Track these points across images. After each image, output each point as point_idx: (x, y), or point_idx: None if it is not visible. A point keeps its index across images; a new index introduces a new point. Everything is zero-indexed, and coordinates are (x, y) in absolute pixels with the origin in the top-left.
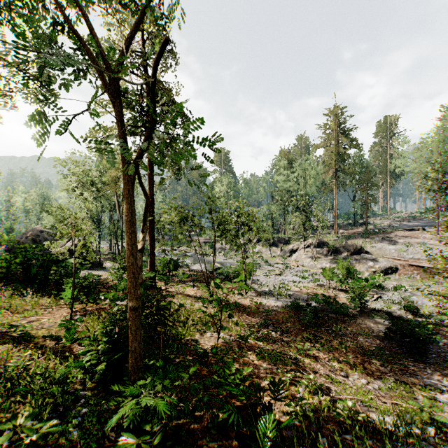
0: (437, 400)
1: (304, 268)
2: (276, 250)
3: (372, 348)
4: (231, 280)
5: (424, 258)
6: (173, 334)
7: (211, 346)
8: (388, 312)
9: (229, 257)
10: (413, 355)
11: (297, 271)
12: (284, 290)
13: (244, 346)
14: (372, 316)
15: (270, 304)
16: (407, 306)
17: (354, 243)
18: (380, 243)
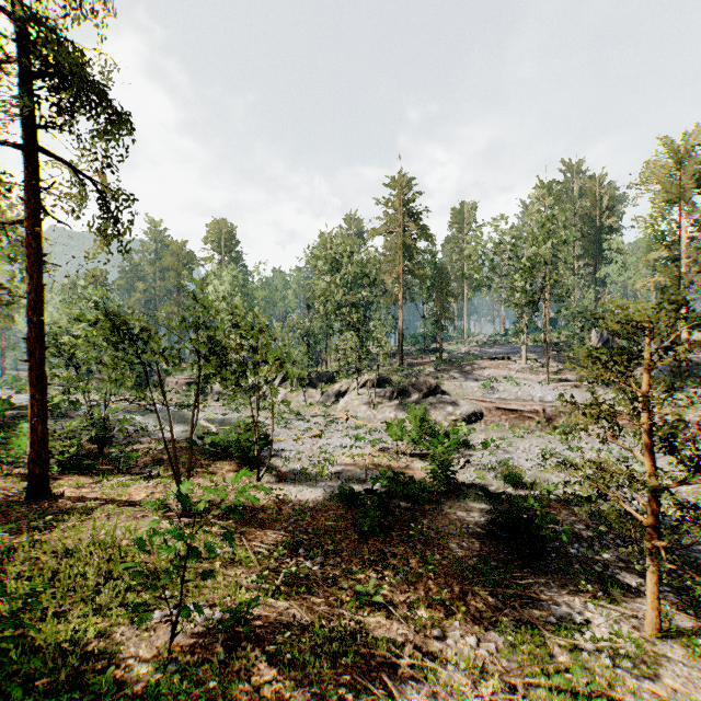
0: (579, 646)
1: (357, 421)
2: (313, 393)
3: (472, 559)
4: (232, 455)
5: (513, 398)
6: (44, 647)
7: (147, 670)
8: (483, 488)
9: (233, 409)
10: (530, 563)
11: (347, 428)
12: (328, 465)
13: (242, 634)
14: (463, 496)
15: (304, 497)
16: (508, 476)
17: (428, 380)
18: (460, 379)
